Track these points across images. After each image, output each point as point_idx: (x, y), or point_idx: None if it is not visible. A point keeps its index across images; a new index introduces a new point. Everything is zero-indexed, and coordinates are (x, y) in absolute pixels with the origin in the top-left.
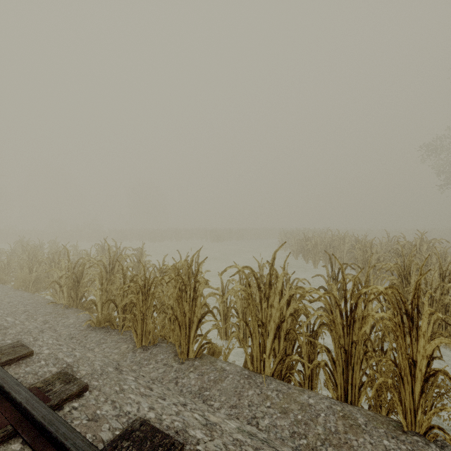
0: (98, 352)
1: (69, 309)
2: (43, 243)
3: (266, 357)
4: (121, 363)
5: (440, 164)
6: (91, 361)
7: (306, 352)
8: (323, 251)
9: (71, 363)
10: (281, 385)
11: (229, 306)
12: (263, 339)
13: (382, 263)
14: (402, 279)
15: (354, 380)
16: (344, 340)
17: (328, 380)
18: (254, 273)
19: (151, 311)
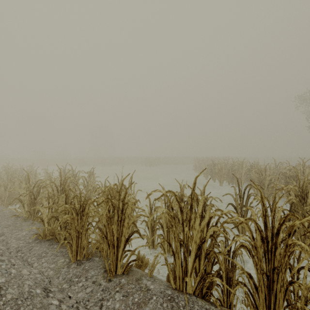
0: (36, 267)
1: (26, 222)
2: (23, 167)
3: (188, 276)
4: (53, 280)
5: (309, 111)
6: (23, 281)
7: (224, 270)
8: (226, 173)
9: (2, 284)
10: (203, 309)
11: (155, 221)
12: (185, 259)
13: (280, 185)
14: (299, 198)
15: (277, 307)
16: (266, 265)
17: (251, 306)
18: (176, 197)
19: (85, 229)
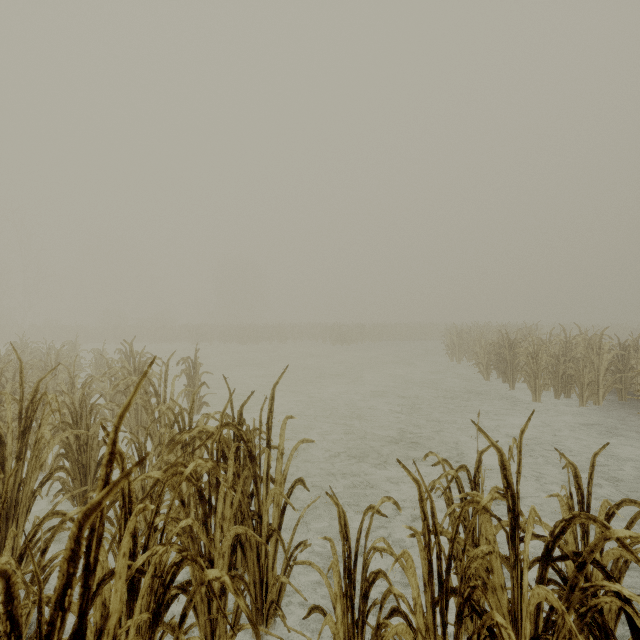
0: None
1: None
2: (51, 346)
3: None
4: None
5: None
6: None
7: None
8: (546, 366)
9: None
10: None
11: (374, 639)
12: None
13: None
14: None
15: None
16: None
17: None
18: None
19: None
